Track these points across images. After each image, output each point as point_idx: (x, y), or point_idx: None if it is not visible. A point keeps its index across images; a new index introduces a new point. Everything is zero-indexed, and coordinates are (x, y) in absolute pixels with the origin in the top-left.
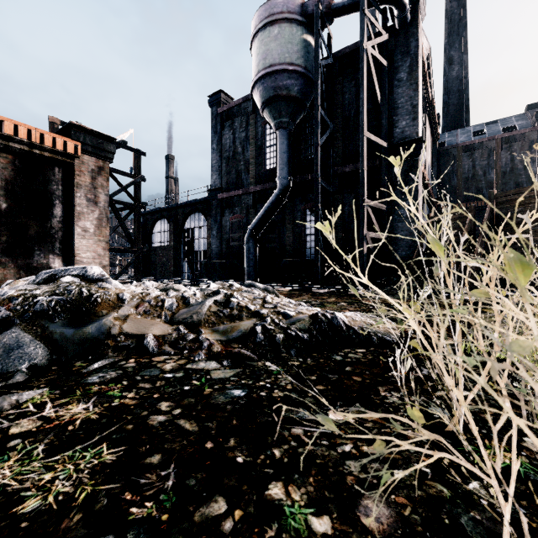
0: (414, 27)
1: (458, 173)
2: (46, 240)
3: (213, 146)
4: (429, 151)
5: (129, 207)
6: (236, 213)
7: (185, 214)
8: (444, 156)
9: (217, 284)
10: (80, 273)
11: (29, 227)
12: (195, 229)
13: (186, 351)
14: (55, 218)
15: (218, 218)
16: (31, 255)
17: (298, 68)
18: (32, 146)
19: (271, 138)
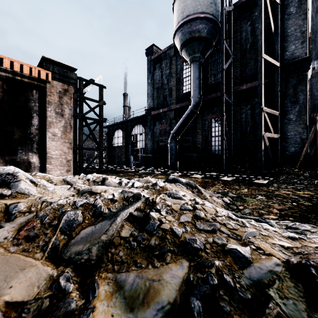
0: None
1: None
2: (27, 142)
3: (149, 81)
4: None
5: (96, 121)
6: (163, 123)
7: (131, 126)
8: (315, 77)
9: (142, 181)
10: None
11: (13, 133)
12: (137, 135)
13: None
14: (33, 127)
15: (152, 127)
16: (15, 153)
17: (208, 15)
18: (15, 74)
19: (186, 71)
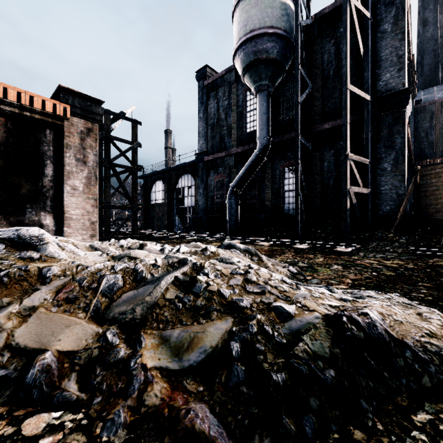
0: None
1: (436, 128)
2: (38, 198)
3: (200, 115)
4: None
5: (128, 170)
6: (220, 173)
7: (177, 176)
8: (420, 113)
9: (190, 246)
10: (9, 237)
11: (20, 186)
12: (185, 189)
13: (98, 399)
14: (46, 178)
15: (204, 178)
16: (23, 212)
17: (278, 30)
18: (22, 109)
19: (251, 103)
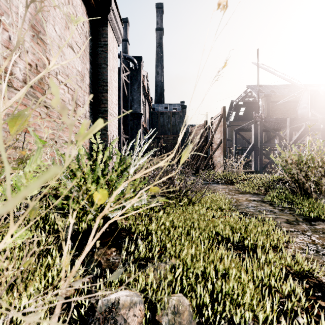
0: (139, 71)
1: (159, 123)
2: None
3: None
4: (147, 113)
5: None
6: None
7: None
8: (154, 115)
9: None
10: None
11: None
12: None
13: None
14: None
15: None
16: None
17: None
18: None
19: None
